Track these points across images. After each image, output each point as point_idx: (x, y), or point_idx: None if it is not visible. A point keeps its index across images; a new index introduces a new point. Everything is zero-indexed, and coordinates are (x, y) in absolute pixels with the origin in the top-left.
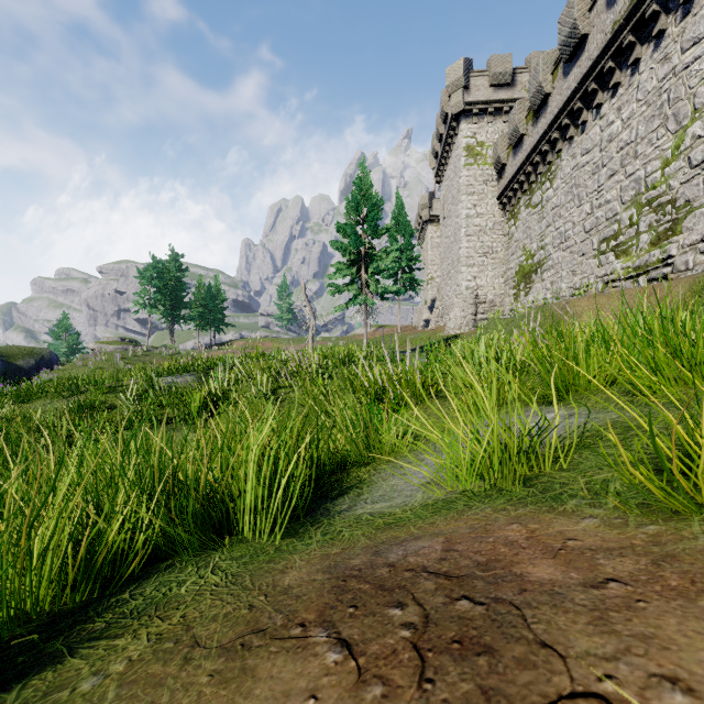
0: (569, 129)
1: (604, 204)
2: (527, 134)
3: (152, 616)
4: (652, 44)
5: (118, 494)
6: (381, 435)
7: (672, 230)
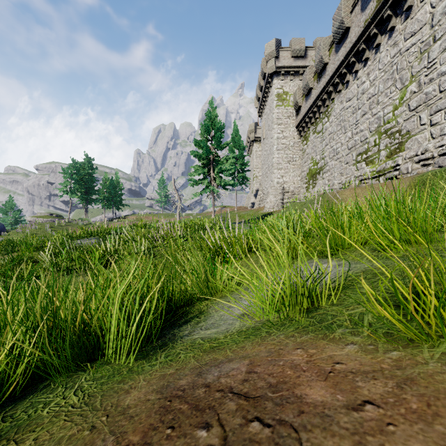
0: (338, 85)
1: (359, 132)
2: (314, 88)
3: (10, 440)
4: (387, 35)
5: (8, 332)
6: (216, 279)
7: (399, 149)
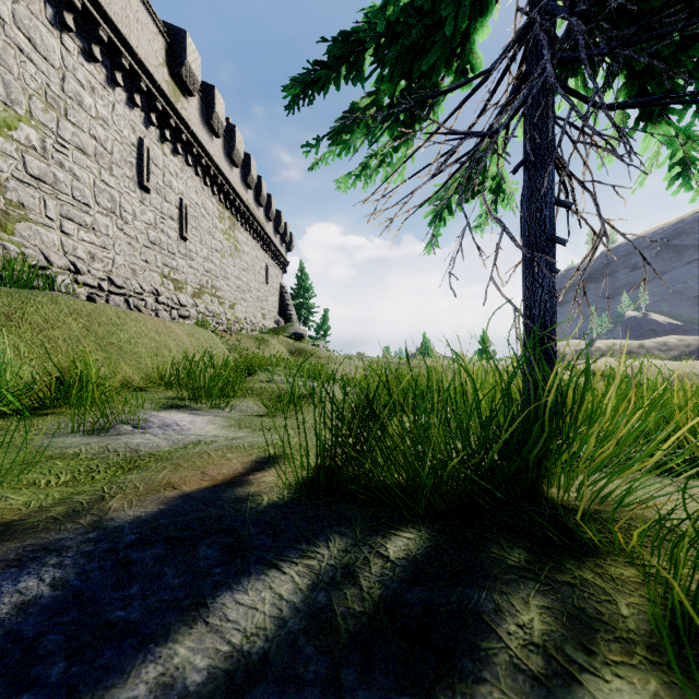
0: None
1: None
2: None
3: None
4: None
5: None
6: None
7: (1, 222)
